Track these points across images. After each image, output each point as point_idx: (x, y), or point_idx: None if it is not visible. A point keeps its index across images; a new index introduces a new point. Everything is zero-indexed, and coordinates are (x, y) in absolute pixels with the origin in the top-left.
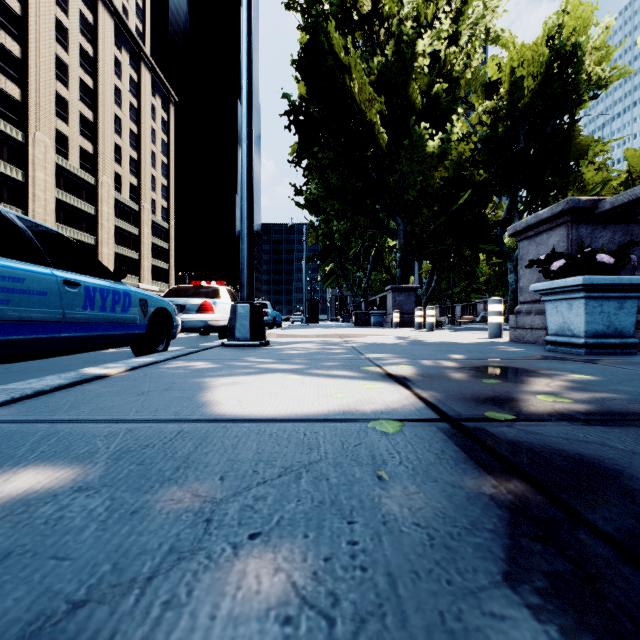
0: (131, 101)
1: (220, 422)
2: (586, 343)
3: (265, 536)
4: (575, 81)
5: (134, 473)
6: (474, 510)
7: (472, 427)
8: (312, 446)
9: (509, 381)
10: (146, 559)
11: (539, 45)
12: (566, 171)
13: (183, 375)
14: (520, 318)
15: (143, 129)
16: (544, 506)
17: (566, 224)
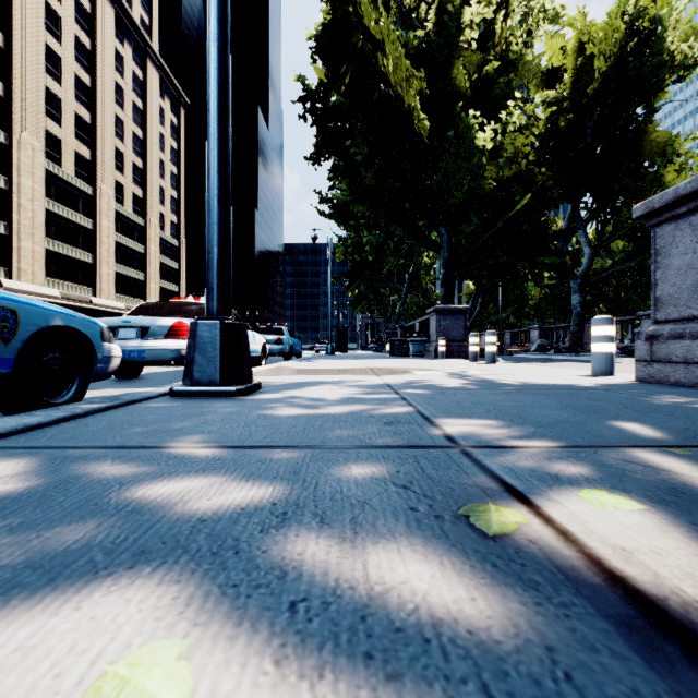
0: (135, 102)
1: None
2: None
3: None
4: (653, 63)
5: None
6: None
7: None
8: None
9: None
10: None
11: (612, 17)
12: (639, 173)
13: None
14: (660, 346)
15: (149, 134)
16: None
17: None
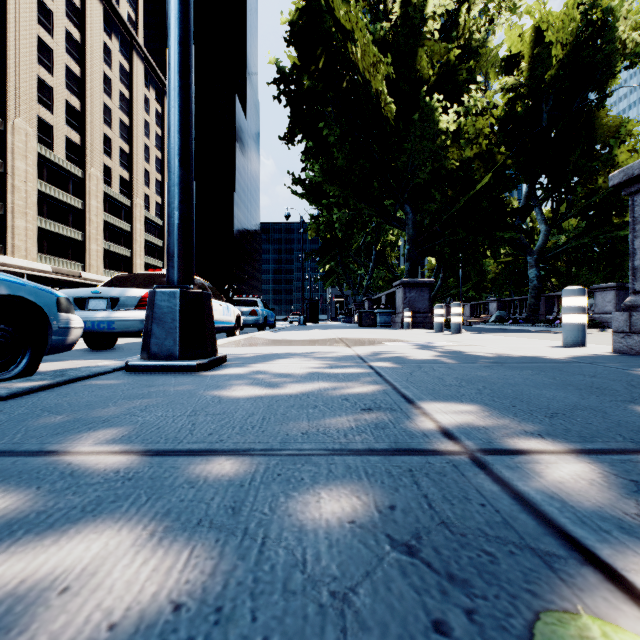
0: (122, 91)
1: None
2: None
3: None
4: (606, 51)
5: None
6: None
7: None
8: None
9: None
10: None
11: (568, 7)
12: (591, 155)
13: None
14: None
15: (135, 121)
16: None
17: None
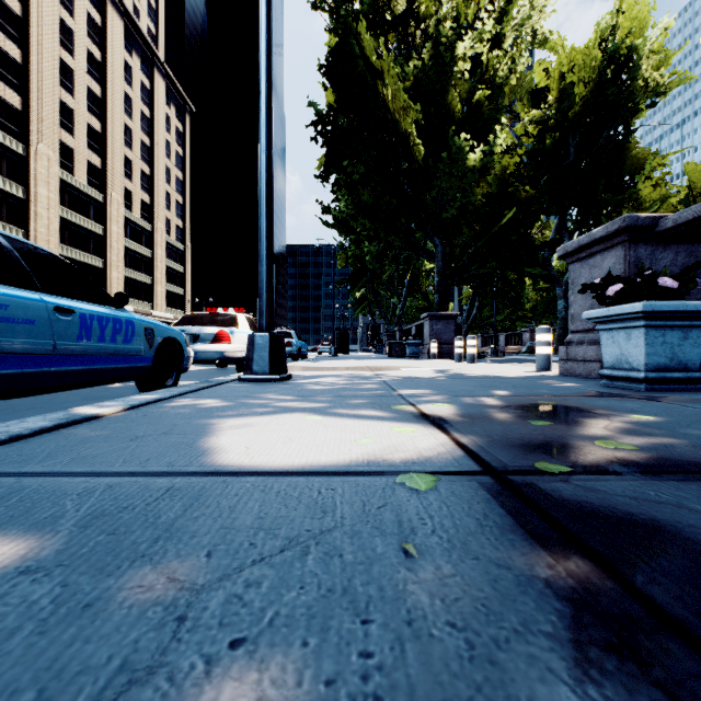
0: (143, 110)
1: (220, 475)
2: (646, 378)
3: (251, 644)
4: (631, 88)
5: (101, 546)
6: (526, 602)
7: (520, 482)
8: (326, 508)
9: (561, 423)
10: (85, 682)
11: (591, 48)
12: (621, 187)
13: (188, 415)
14: (571, 349)
15: (156, 141)
16: (615, 596)
17: (623, 244)
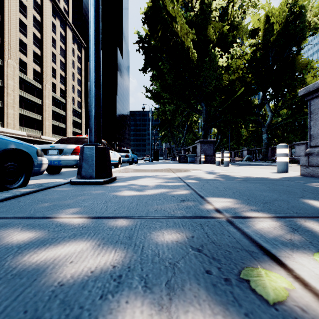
0: (61, 46)
1: None
2: None
3: None
4: (301, 27)
5: None
6: None
7: None
8: None
9: None
10: None
11: (282, 5)
12: (294, 78)
13: None
14: (313, 158)
15: (67, 60)
16: None
17: None
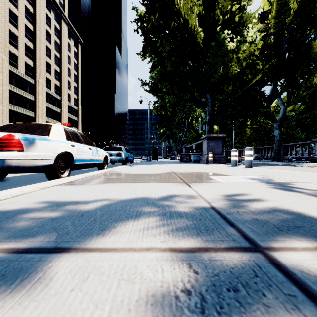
0: (56, 40)
1: None
2: None
3: None
4: None
5: None
6: None
7: None
8: None
9: None
10: None
11: None
12: (308, 67)
13: None
14: None
15: (63, 55)
16: None
17: None
